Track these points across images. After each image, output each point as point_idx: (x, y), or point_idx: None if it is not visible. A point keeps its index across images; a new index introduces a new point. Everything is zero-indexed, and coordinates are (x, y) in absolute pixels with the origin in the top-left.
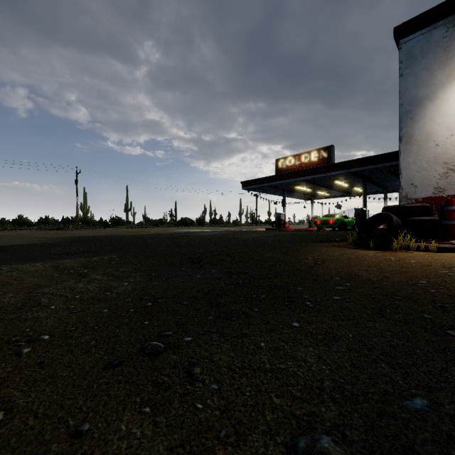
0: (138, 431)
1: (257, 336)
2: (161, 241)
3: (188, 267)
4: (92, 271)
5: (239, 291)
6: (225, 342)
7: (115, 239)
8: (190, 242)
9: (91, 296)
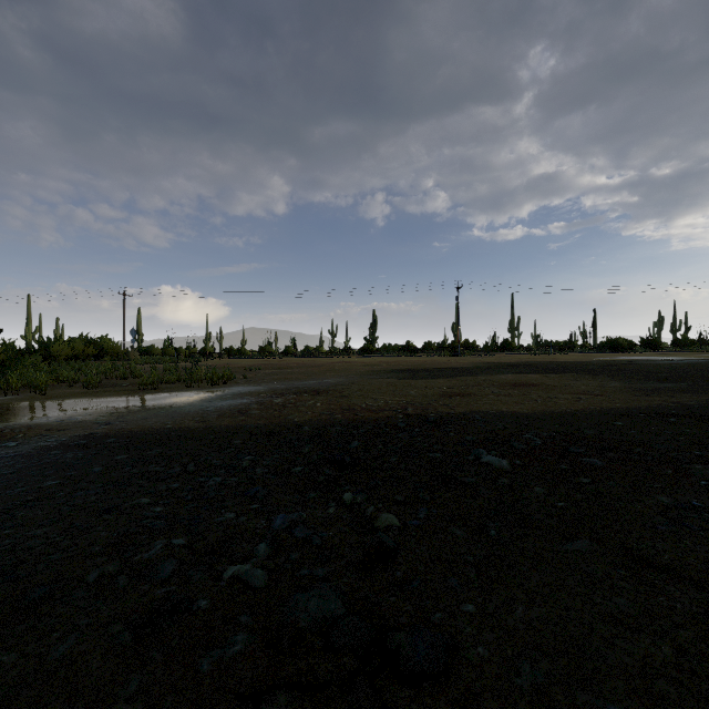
0: (658, 398)
1: (706, 394)
2: (603, 367)
3: (655, 381)
4: (579, 379)
5: (704, 390)
6: (688, 395)
7: (541, 366)
8: (644, 369)
9: (597, 386)
